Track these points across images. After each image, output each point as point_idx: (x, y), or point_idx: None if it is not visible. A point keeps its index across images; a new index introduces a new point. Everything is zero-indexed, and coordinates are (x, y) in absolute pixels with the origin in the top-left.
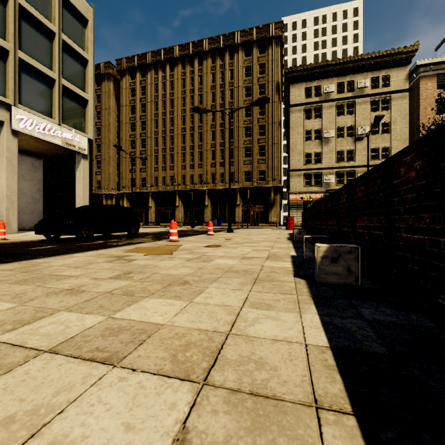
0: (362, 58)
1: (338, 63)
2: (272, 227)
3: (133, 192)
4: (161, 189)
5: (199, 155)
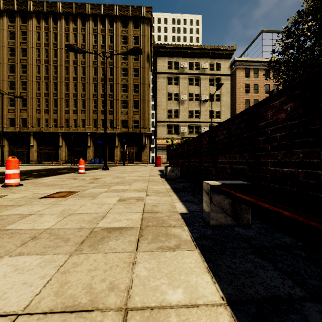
0: (204, 48)
1: (189, 48)
2: (144, 164)
3: (12, 131)
4: (44, 130)
5: (82, 102)
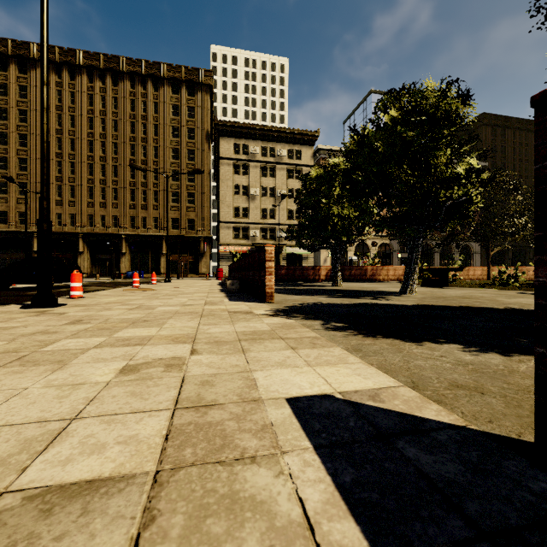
0: (281, 131)
1: (262, 129)
2: (202, 278)
3: (5, 230)
4: (55, 230)
5: (114, 192)
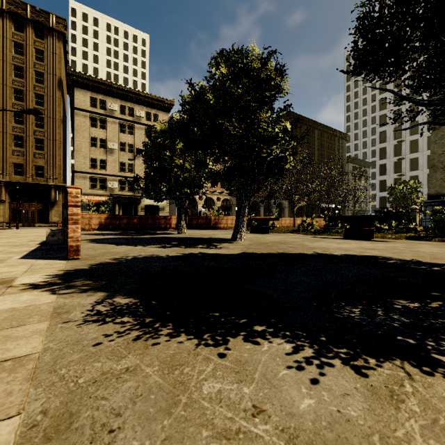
0: (139, 94)
1: (121, 89)
2: (53, 227)
3: None
4: None
5: None
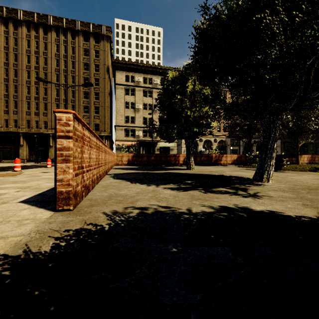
0: (156, 67)
1: (144, 66)
2: None
3: None
4: (3, 130)
5: (44, 105)
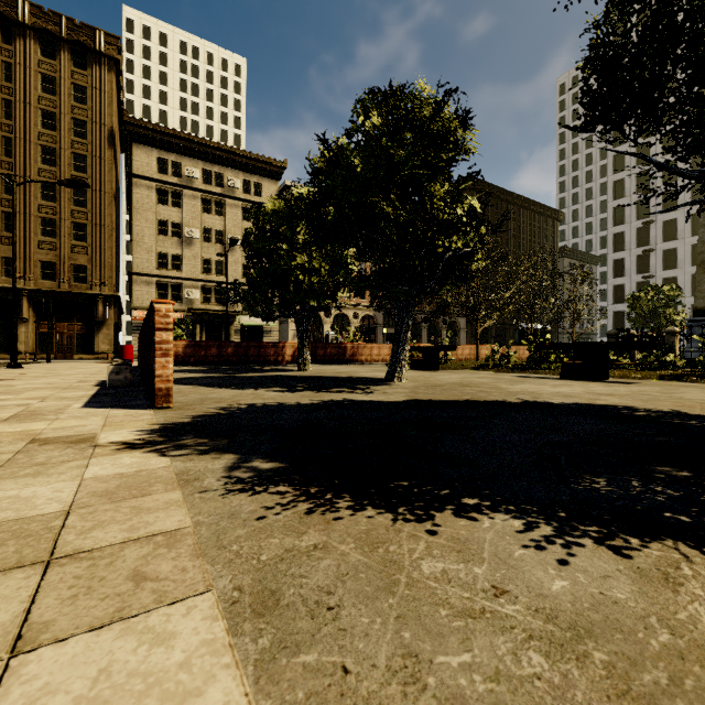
0: (233, 152)
1: (204, 144)
2: (101, 359)
3: None
4: None
5: None
